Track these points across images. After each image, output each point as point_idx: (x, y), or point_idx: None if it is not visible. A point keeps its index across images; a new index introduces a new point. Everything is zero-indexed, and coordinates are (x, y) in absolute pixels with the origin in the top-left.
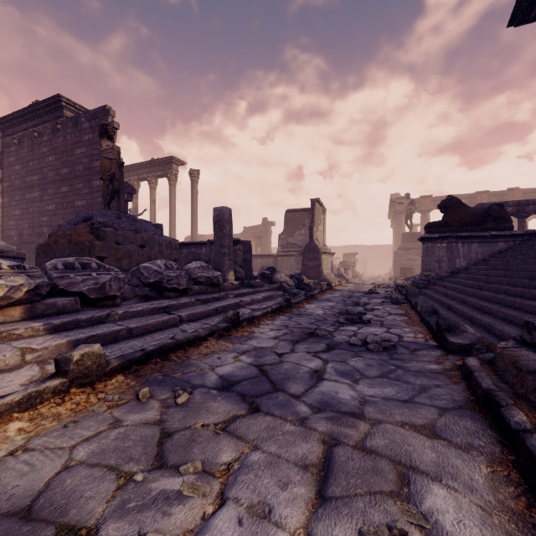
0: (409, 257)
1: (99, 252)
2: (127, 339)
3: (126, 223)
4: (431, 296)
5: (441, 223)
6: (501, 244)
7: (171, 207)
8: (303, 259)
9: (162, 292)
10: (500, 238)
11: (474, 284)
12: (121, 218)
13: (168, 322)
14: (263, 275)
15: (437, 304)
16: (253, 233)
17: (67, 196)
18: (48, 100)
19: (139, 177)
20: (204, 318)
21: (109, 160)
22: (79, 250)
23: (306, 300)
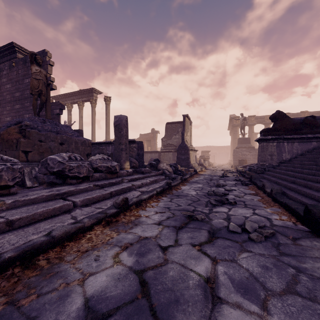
0: (243, 153)
1: (24, 147)
2: (4, 233)
3: (48, 126)
4: (272, 180)
5: (272, 129)
6: (314, 143)
7: (92, 120)
8: (178, 154)
9: (66, 179)
10: (313, 139)
11: (307, 171)
12: (45, 122)
13: (60, 209)
14: (151, 164)
15: (280, 186)
16: (145, 138)
17: (19, 111)
18: (6, 46)
19: (72, 101)
20: (99, 202)
21: (37, 80)
22: (8, 146)
23: (182, 182)
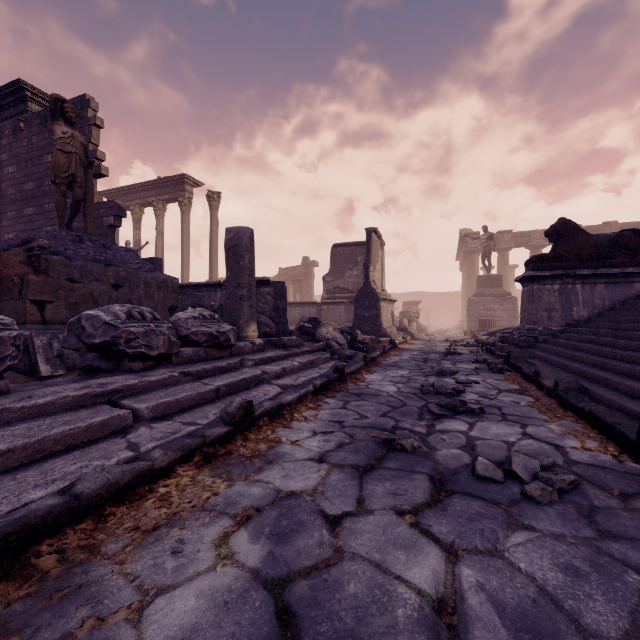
0: (488, 306)
1: (36, 293)
2: None
3: (89, 249)
4: (553, 361)
5: (552, 256)
6: (637, 285)
7: (183, 240)
8: (356, 307)
9: (121, 361)
10: (636, 277)
11: (630, 343)
12: (82, 242)
13: (104, 428)
14: (302, 329)
15: (573, 375)
16: (291, 275)
17: (32, 220)
18: (6, 88)
19: (142, 201)
20: (190, 410)
21: (66, 154)
22: (4, 290)
23: (366, 366)
